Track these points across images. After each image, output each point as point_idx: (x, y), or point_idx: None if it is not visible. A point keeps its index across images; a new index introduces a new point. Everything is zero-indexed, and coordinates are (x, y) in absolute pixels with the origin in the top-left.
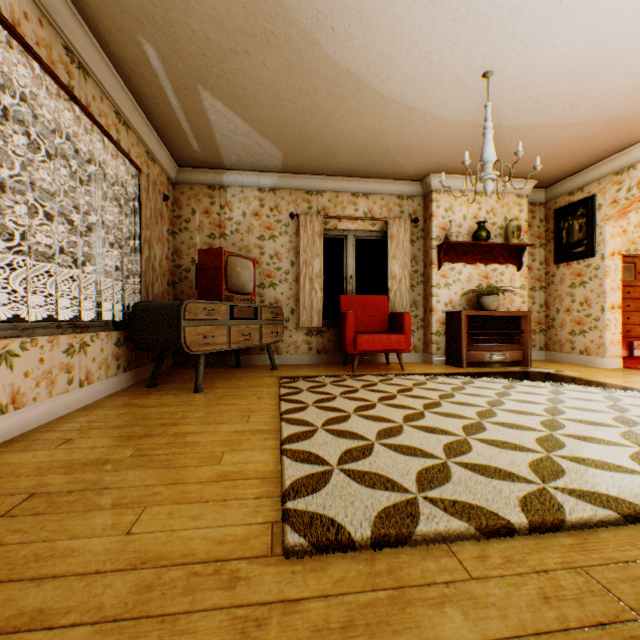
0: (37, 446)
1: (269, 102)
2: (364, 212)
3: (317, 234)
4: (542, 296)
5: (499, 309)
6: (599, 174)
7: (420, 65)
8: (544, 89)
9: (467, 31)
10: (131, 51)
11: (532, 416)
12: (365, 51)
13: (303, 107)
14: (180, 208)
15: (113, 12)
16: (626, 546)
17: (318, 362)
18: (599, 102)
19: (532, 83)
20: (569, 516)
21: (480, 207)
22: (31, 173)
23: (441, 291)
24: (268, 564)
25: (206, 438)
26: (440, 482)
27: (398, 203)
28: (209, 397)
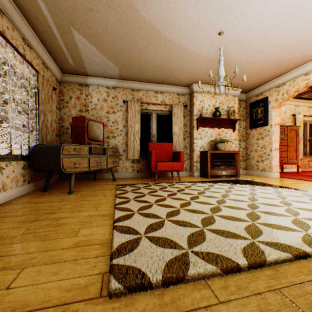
0: None
1: (111, 40)
2: (161, 101)
3: (137, 111)
4: (244, 144)
5: (225, 150)
6: (269, 87)
7: (188, 25)
8: (247, 43)
9: (211, 9)
10: (30, 3)
11: (243, 202)
12: (161, 15)
13: (129, 44)
14: (63, 95)
15: None
16: (298, 273)
17: (137, 176)
18: (271, 51)
19: (241, 39)
20: (268, 258)
21: (216, 101)
22: None
23: (198, 141)
24: (98, 304)
25: (71, 220)
26: (200, 241)
27: (177, 97)
28: (76, 196)
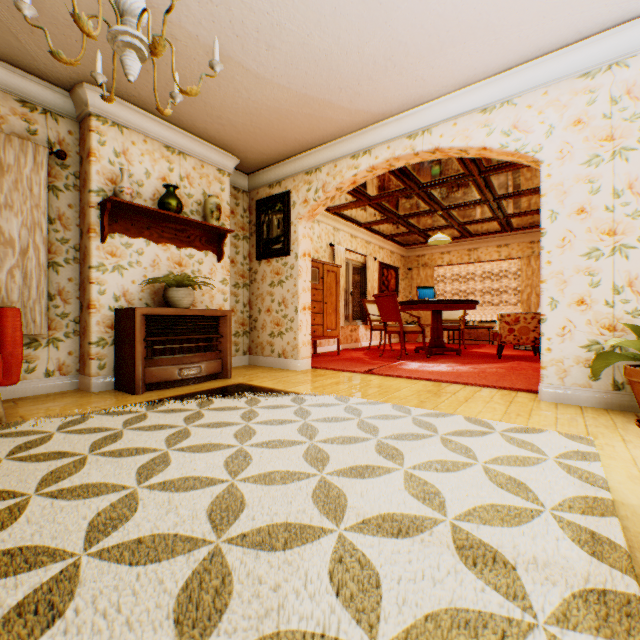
0: None
1: None
2: None
3: None
4: (247, 294)
5: (198, 307)
6: (295, 170)
7: None
8: None
9: None
10: None
11: (178, 551)
12: None
13: None
14: None
15: None
16: None
17: None
18: (295, 58)
19: None
20: None
21: (173, 168)
22: None
23: (109, 276)
24: None
25: None
26: None
27: (24, 113)
28: None
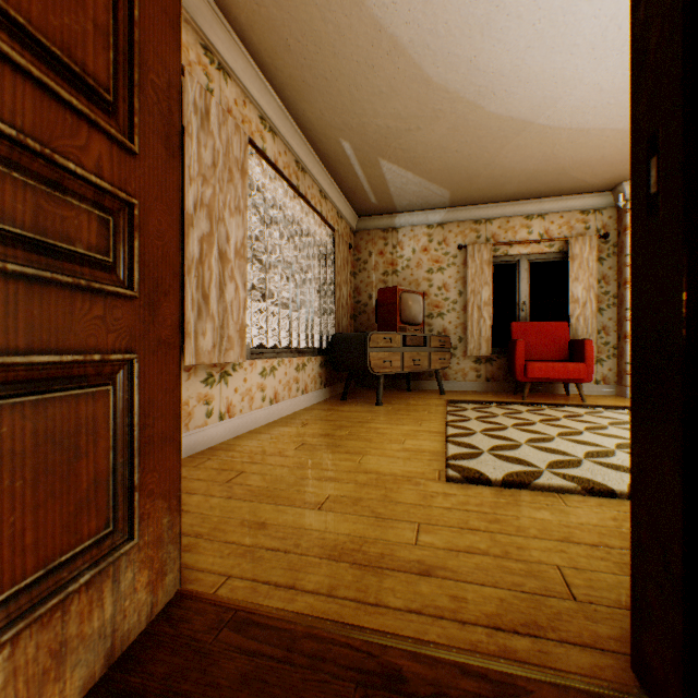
0: (291, 425)
1: (437, 156)
2: (539, 234)
3: (485, 262)
4: None
5: None
6: None
7: (589, 95)
8: None
9: None
10: (333, 149)
11: None
12: (526, 100)
13: (468, 153)
14: (359, 252)
15: (325, 130)
16: None
17: (486, 390)
18: None
19: None
20: None
21: None
22: (280, 252)
23: None
24: (436, 482)
25: (391, 431)
26: (569, 468)
27: (581, 219)
28: (388, 409)
